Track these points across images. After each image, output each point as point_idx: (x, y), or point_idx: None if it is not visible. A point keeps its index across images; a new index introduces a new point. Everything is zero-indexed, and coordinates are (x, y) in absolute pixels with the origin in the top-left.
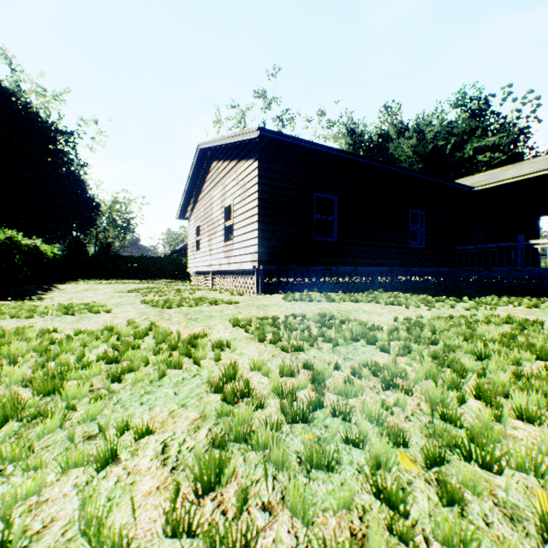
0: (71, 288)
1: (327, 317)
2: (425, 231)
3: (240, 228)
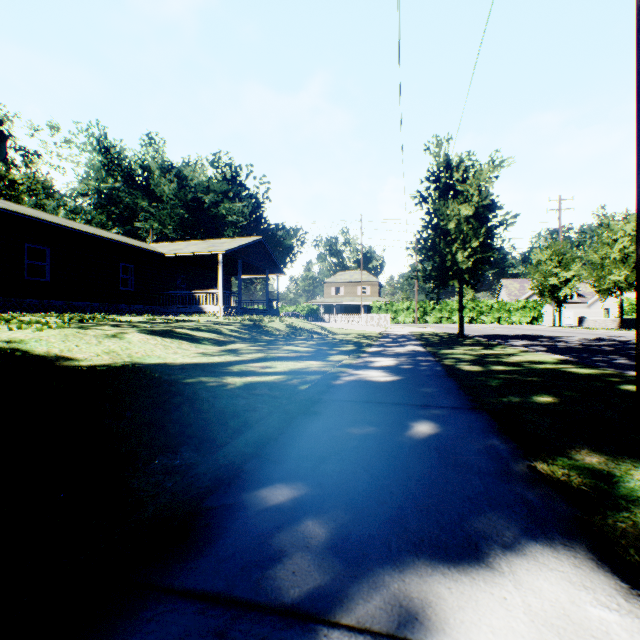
0: None
1: None
2: (135, 279)
3: None
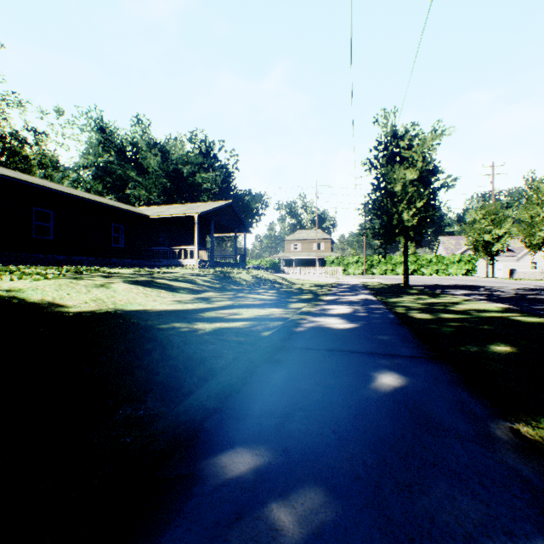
0: None
1: None
2: (124, 237)
3: None
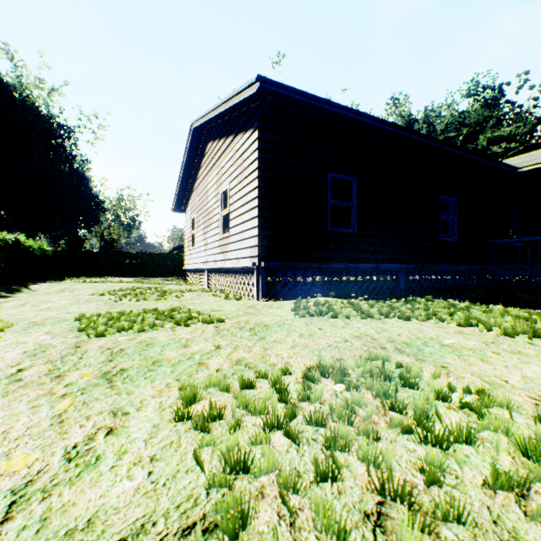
0: (45, 288)
1: (390, 369)
2: (457, 221)
3: (237, 216)
